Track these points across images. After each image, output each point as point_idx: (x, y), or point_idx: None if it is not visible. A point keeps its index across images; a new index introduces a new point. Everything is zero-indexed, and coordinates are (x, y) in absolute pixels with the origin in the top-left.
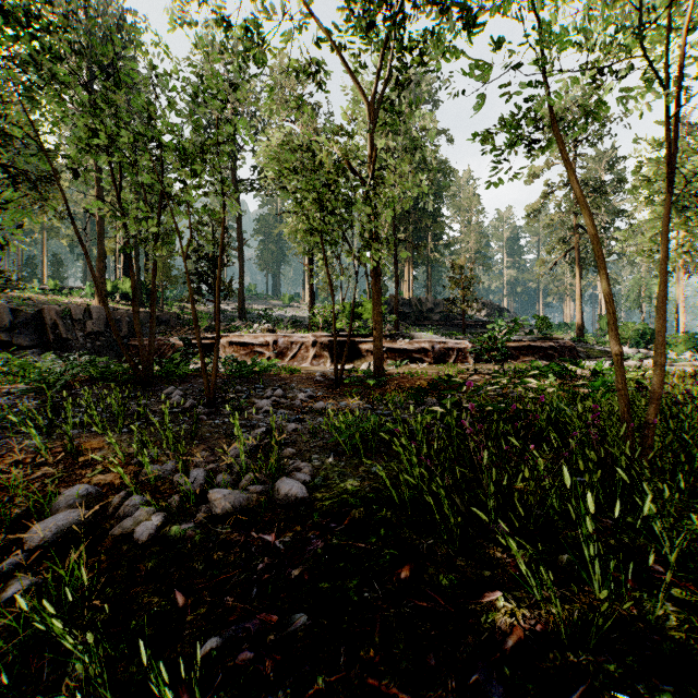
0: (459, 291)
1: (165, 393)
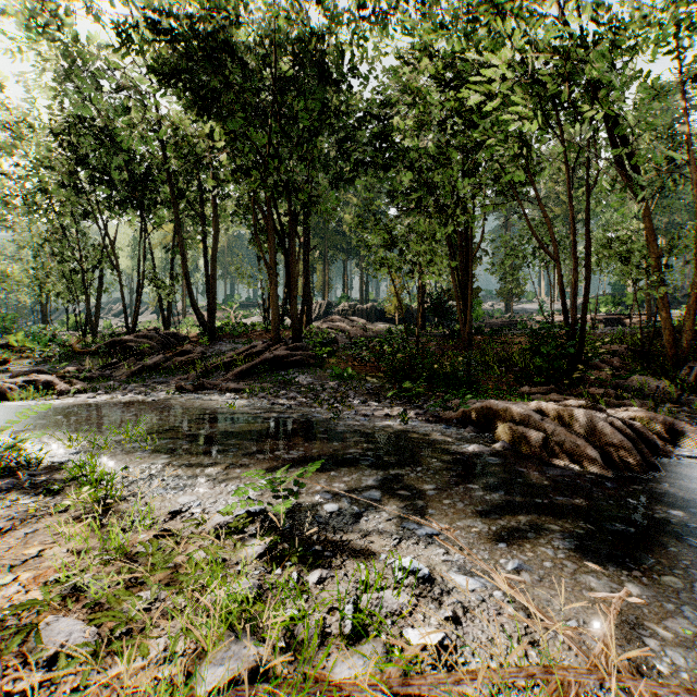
0: None
1: None
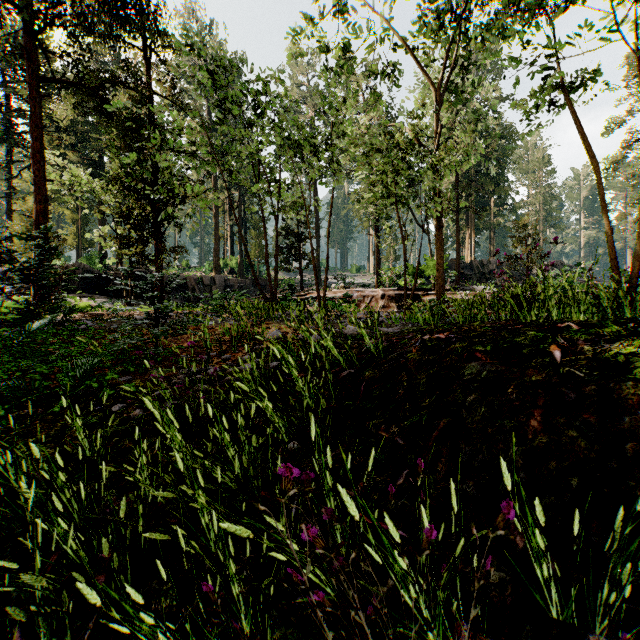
0: (522, 249)
1: (287, 313)
